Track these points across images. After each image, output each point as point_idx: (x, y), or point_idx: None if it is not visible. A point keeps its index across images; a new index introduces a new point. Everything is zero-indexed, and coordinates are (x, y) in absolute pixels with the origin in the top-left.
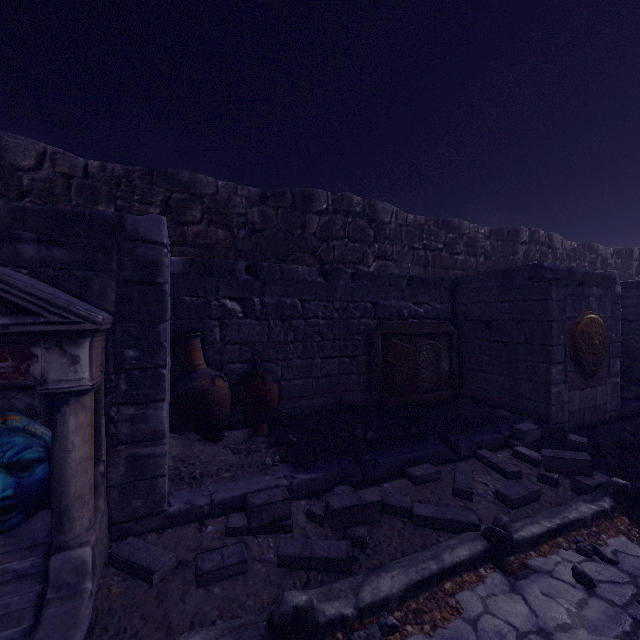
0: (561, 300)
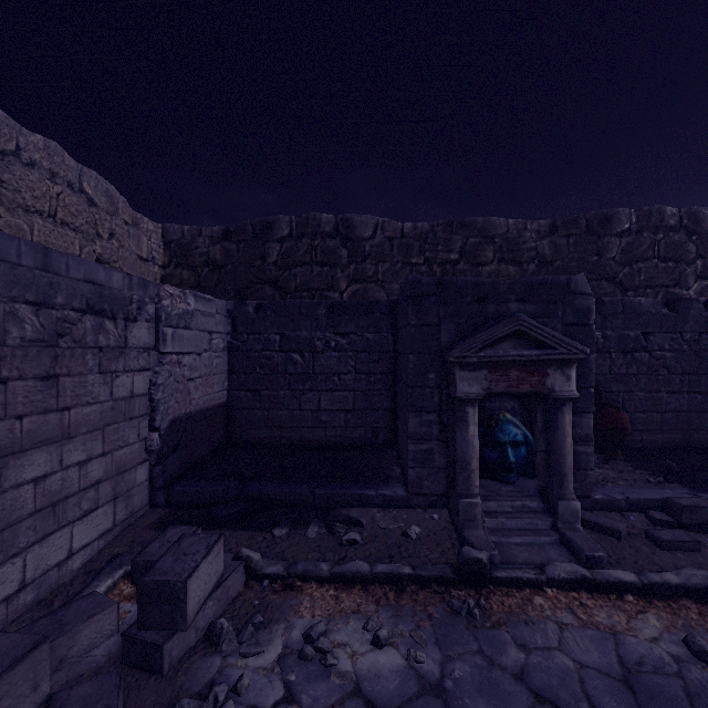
0: None
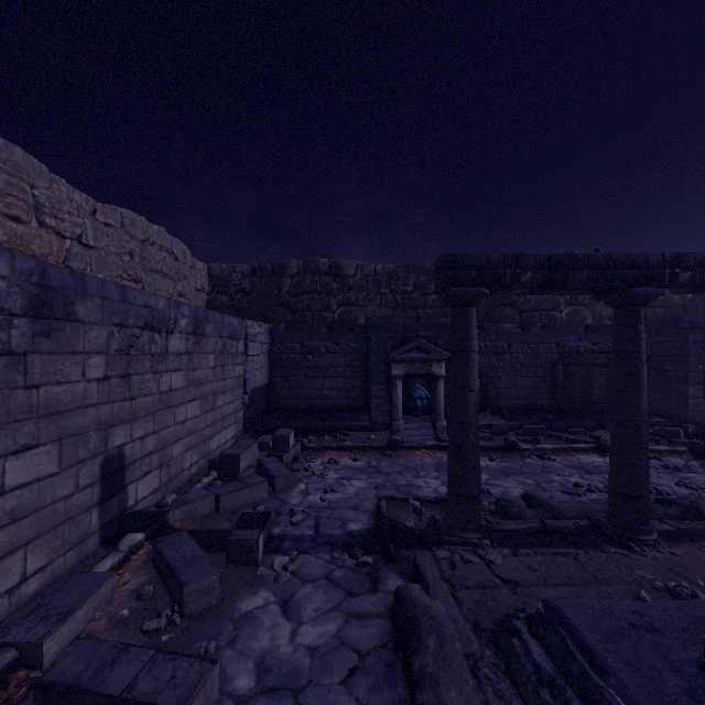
0: (699, 342)
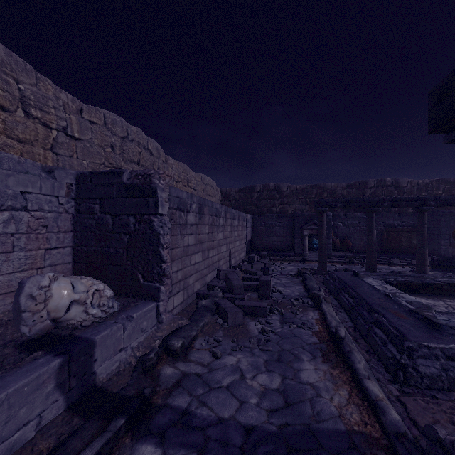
0: (447, 221)
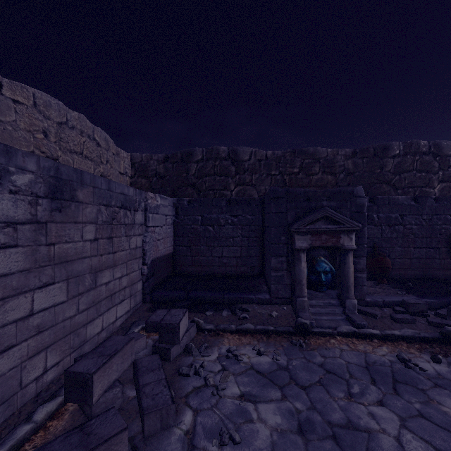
0: None
